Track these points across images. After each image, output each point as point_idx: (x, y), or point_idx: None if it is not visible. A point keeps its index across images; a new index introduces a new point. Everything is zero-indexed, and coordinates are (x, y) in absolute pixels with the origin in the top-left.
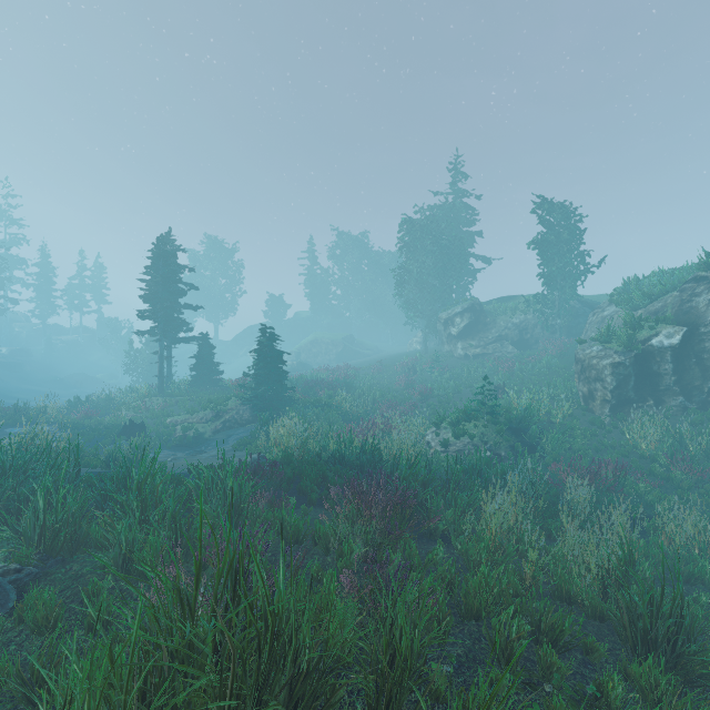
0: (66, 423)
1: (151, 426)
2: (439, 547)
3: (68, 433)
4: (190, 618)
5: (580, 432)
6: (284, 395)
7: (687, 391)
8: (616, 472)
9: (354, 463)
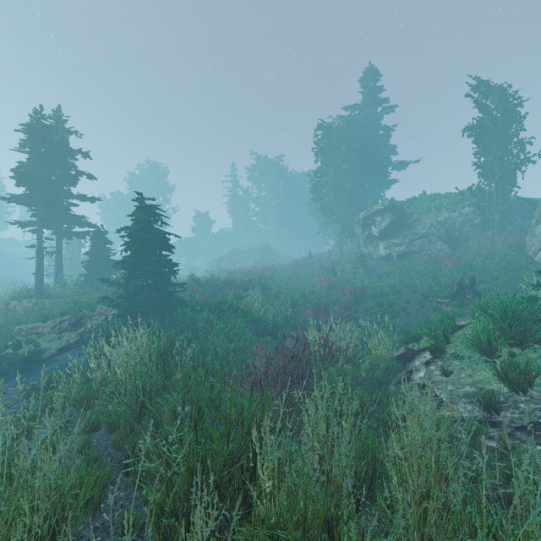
0: None
1: None
2: None
3: None
4: None
5: None
6: (171, 294)
7: None
8: None
9: None
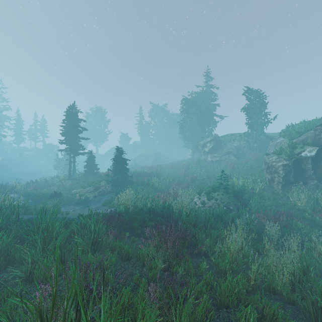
0: (24, 192)
1: (64, 194)
2: (203, 260)
3: (25, 197)
4: None
5: (268, 197)
6: (127, 179)
7: (318, 177)
8: (288, 217)
9: (159, 213)
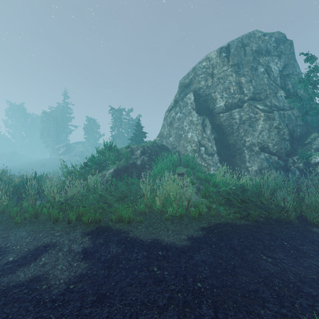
0: None
1: None
2: None
3: None
4: None
5: None
6: None
7: None
8: None
9: None
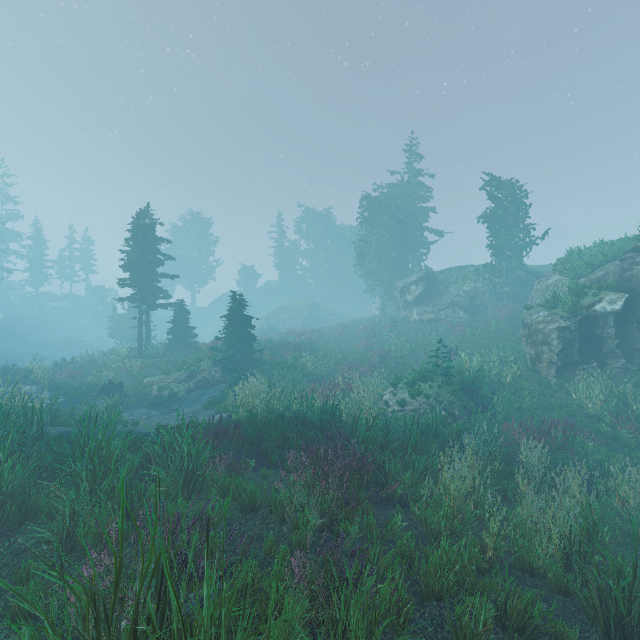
0: (50, 383)
1: (129, 386)
2: (398, 513)
3: (51, 392)
4: (106, 629)
5: (529, 392)
6: (253, 357)
7: (628, 353)
8: (566, 431)
9: (315, 423)
